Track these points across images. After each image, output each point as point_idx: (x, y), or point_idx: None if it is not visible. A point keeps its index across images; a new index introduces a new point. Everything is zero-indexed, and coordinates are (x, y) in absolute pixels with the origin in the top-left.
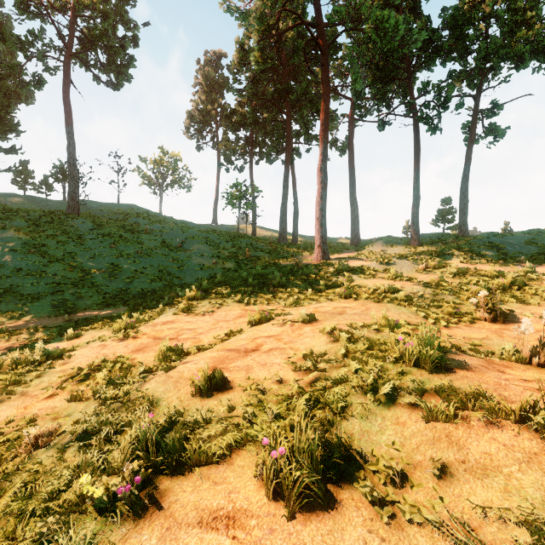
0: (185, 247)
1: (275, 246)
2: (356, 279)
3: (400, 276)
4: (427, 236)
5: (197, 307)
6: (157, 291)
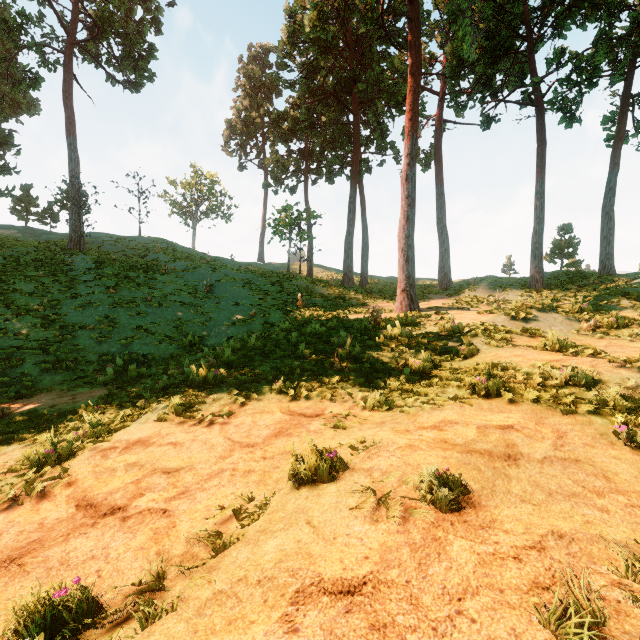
0: (214, 292)
1: (338, 290)
2: (482, 348)
3: (570, 345)
4: (551, 275)
5: (205, 403)
6: (167, 358)
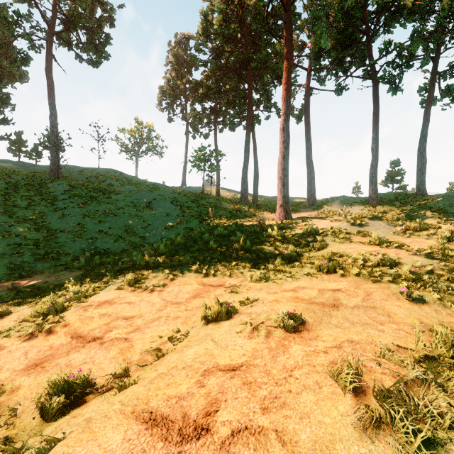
0: (152, 207)
1: (237, 205)
2: (329, 244)
3: (385, 241)
4: (383, 195)
5: (148, 279)
6: (120, 251)
